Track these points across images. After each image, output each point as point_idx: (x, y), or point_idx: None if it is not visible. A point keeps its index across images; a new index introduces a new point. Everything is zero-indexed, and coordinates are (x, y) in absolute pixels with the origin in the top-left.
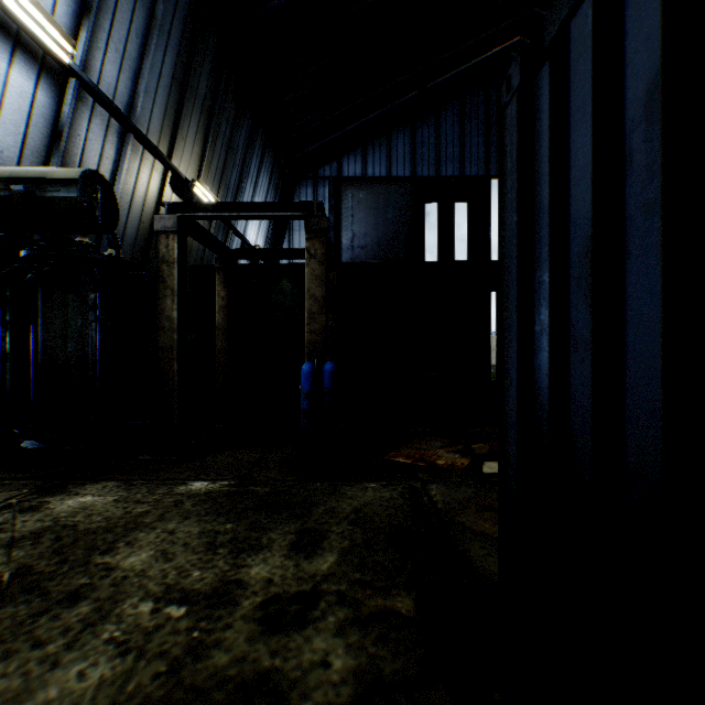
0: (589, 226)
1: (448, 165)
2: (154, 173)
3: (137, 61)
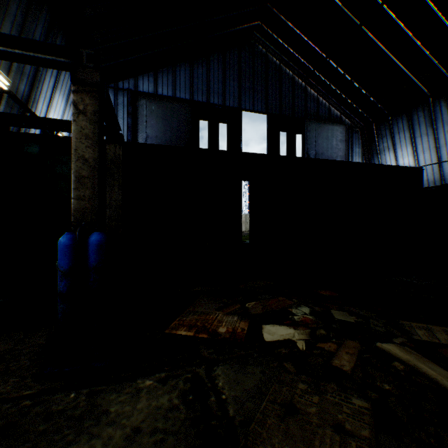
0: None
1: (215, 96)
2: None
3: None
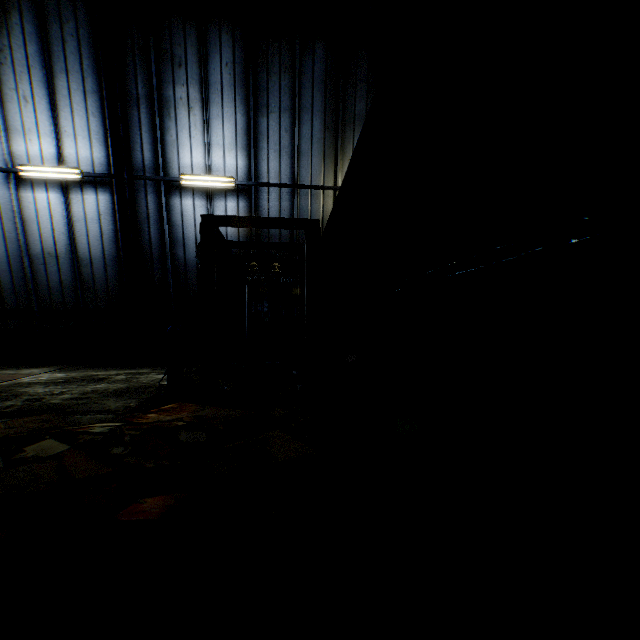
0: None
1: None
2: (326, 199)
3: (290, 145)
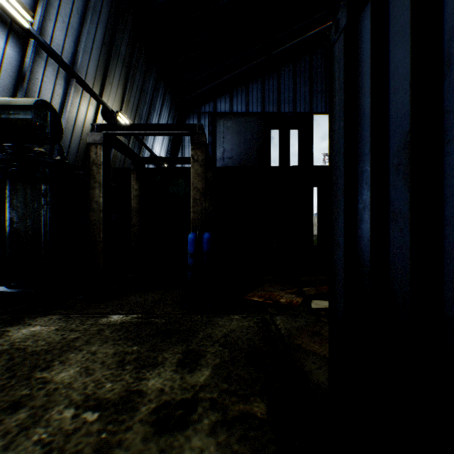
0: (408, 123)
1: (286, 105)
2: (90, 106)
3: (77, 29)
